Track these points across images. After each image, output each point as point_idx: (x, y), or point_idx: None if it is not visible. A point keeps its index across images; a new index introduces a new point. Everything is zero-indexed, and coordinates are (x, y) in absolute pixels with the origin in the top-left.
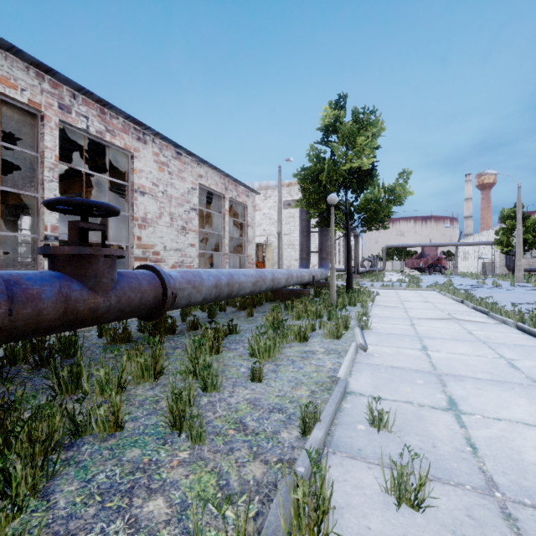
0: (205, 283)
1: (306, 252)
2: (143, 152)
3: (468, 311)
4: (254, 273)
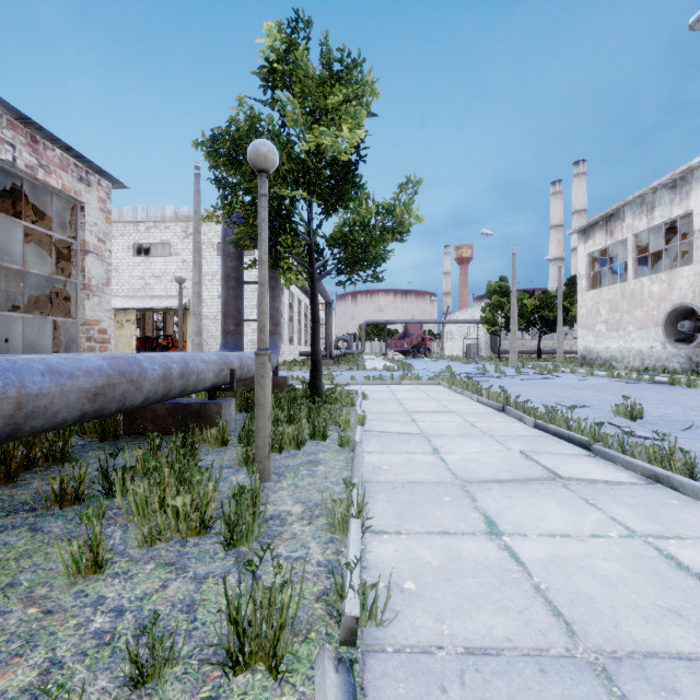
0: None
1: (235, 319)
2: None
3: (535, 434)
4: None
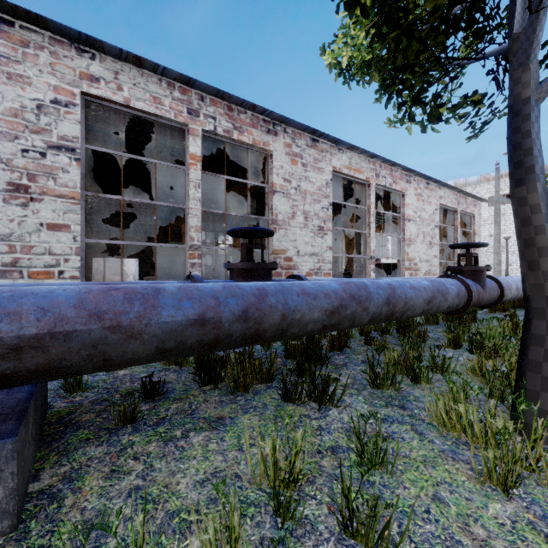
0: (512, 287)
1: None
2: (409, 190)
3: None
4: None
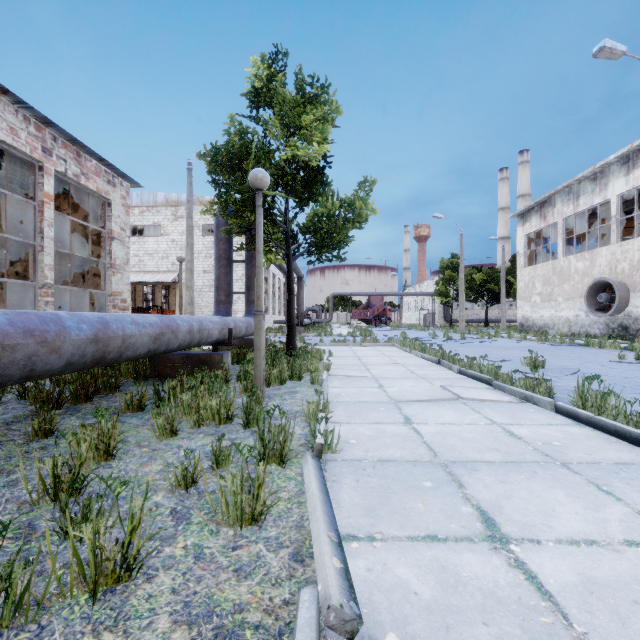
0: None
1: (226, 291)
2: None
3: (457, 377)
4: None
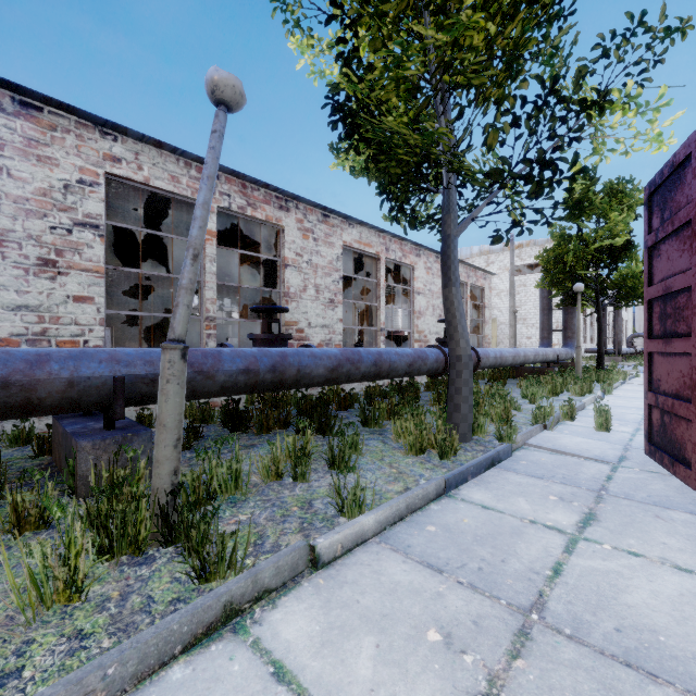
0: (490, 356)
1: (548, 331)
2: (419, 264)
3: None
4: (512, 351)
